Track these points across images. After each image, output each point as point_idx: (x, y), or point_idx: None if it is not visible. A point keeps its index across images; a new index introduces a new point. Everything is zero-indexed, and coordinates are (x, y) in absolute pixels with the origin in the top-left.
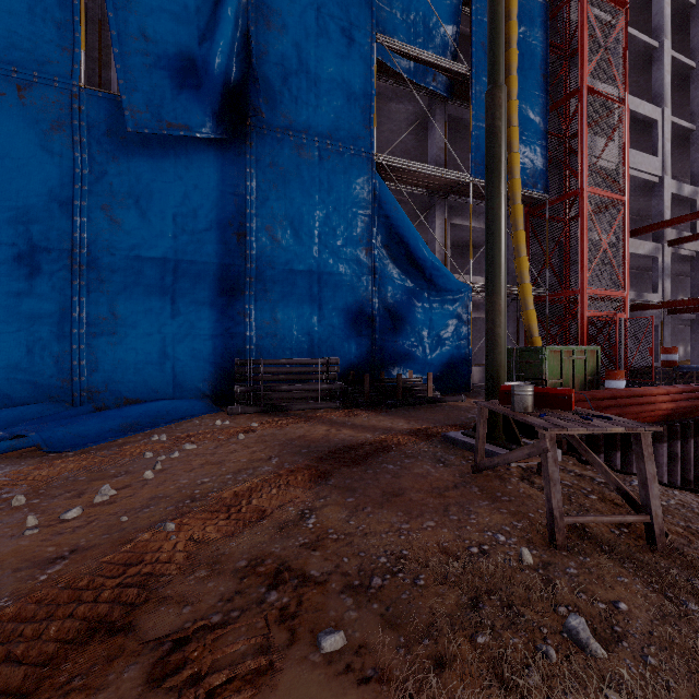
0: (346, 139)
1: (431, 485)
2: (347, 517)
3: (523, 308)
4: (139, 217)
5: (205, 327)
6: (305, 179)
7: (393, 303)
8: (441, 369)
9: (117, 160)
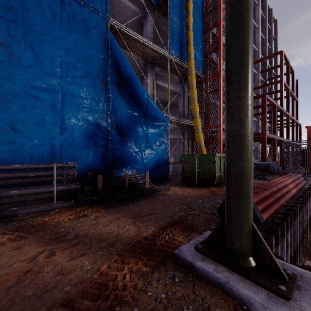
0: None
1: None
2: None
3: (196, 132)
4: None
5: None
6: (47, 14)
7: (122, 123)
8: (153, 168)
9: None
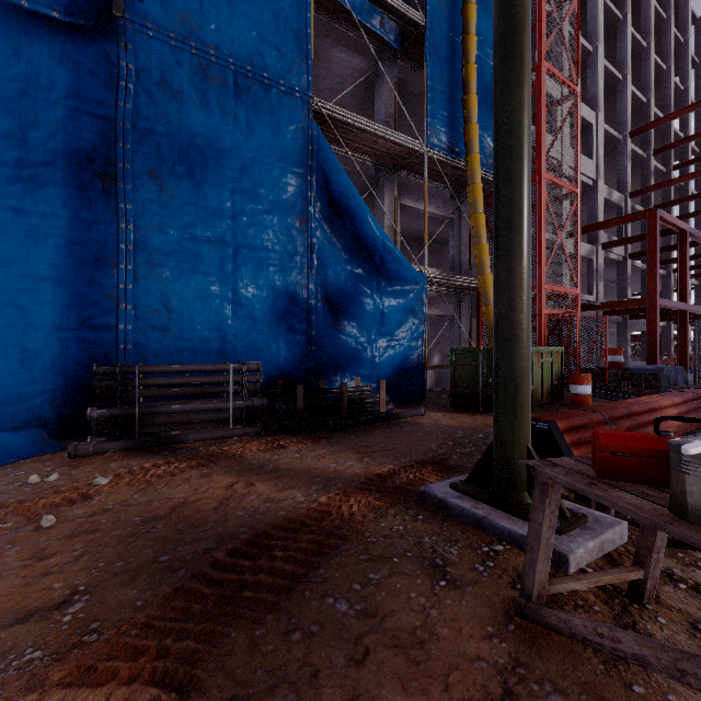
0: (273, 69)
1: (450, 694)
2: None
3: (484, 303)
4: None
5: (45, 315)
6: (213, 113)
7: (335, 291)
8: (393, 375)
9: None
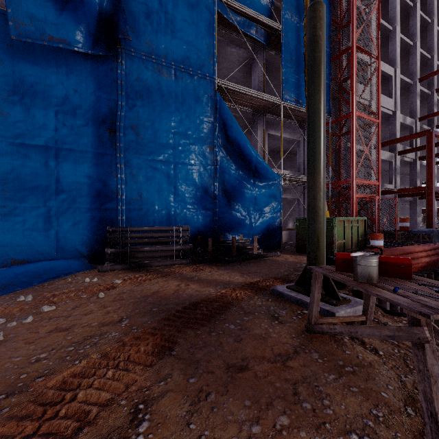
0: (195, 65)
1: (273, 351)
2: (188, 414)
3: None
4: (25, 112)
5: (83, 201)
6: (164, 92)
7: (229, 186)
8: (262, 233)
9: (5, 63)
